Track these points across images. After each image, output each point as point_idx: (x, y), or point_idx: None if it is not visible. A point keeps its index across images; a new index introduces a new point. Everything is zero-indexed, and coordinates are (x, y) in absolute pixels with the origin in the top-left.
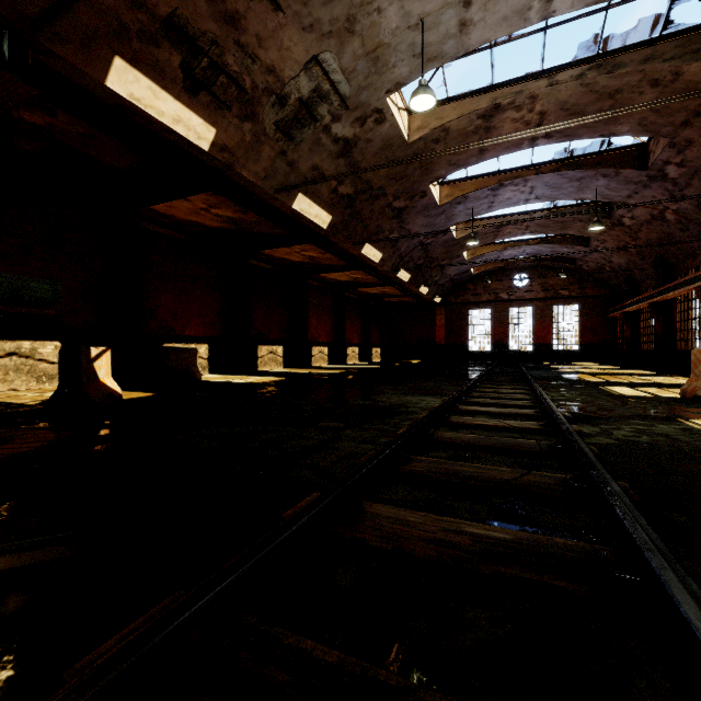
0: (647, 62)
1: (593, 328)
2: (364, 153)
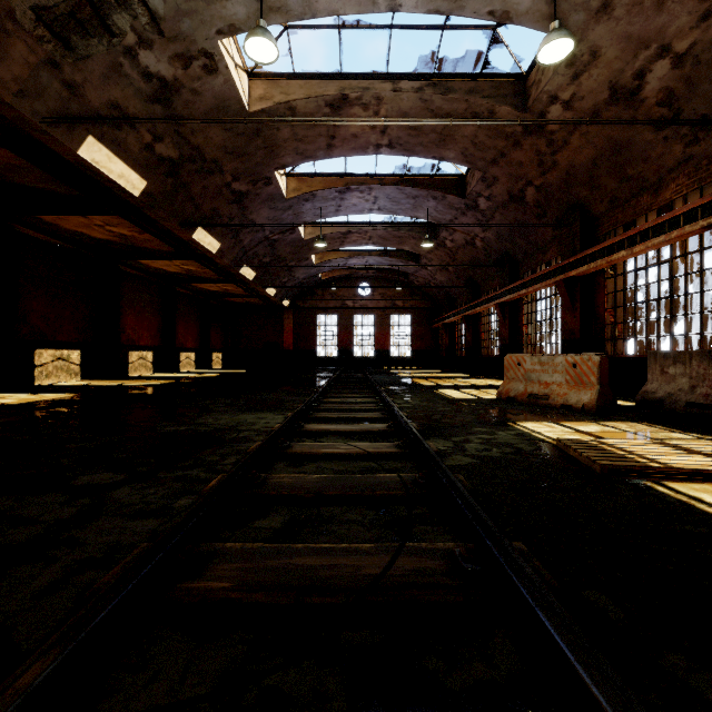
0: (472, 94)
1: (421, 336)
2: (190, 108)
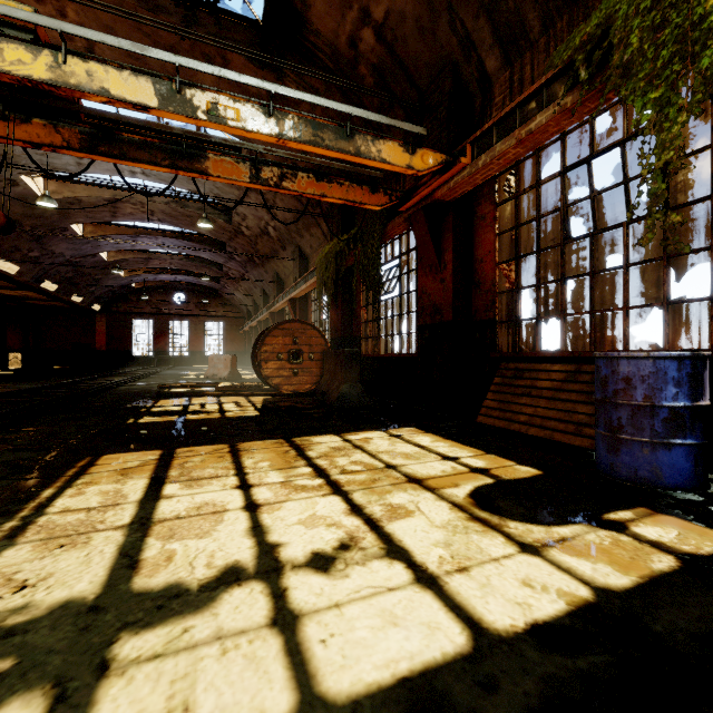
0: (200, 211)
1: (232, 340)
2: None
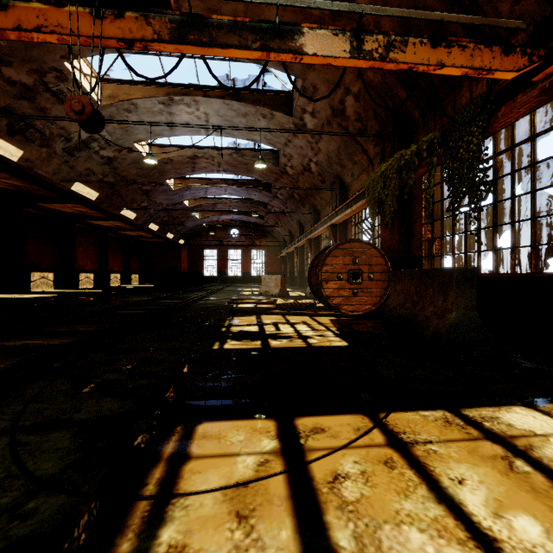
0: (254, 158)
1: (271, 263)
2: (121, 164)
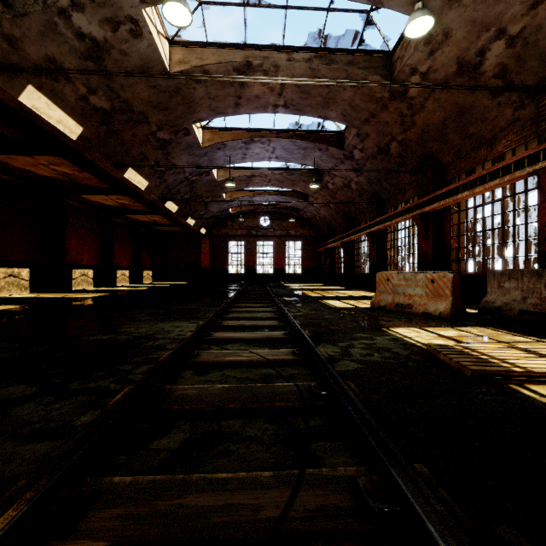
0: (350, 66)
1: (309, 258)
2: (119, 66)
